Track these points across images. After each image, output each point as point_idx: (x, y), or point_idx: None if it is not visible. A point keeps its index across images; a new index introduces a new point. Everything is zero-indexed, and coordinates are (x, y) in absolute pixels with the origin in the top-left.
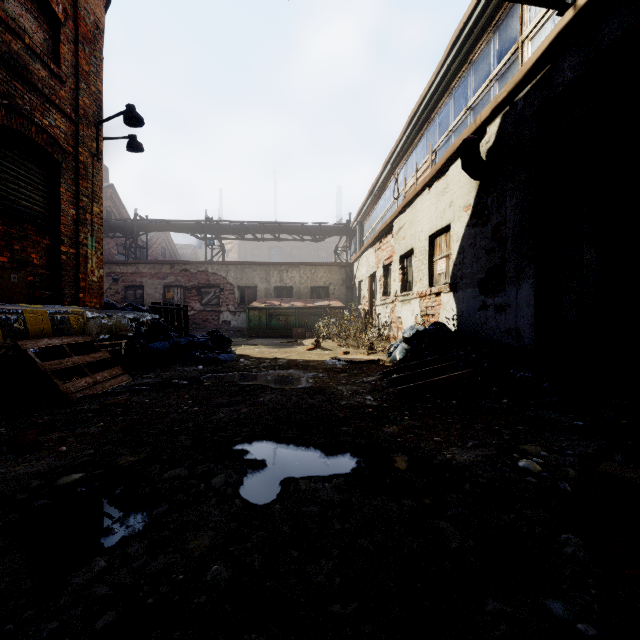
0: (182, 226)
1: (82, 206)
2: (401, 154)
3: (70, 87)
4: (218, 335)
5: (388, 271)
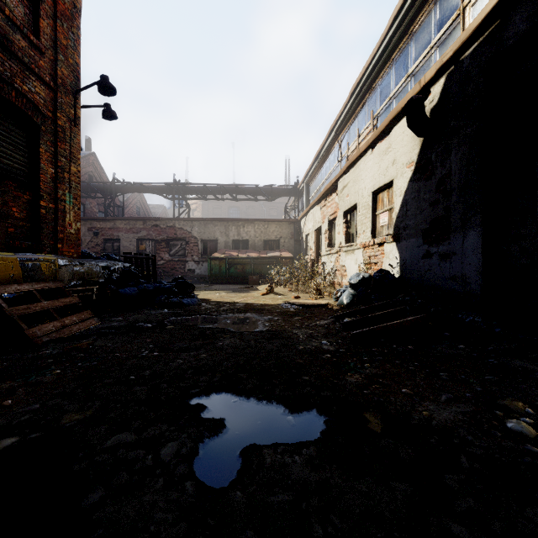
0: (153, 188)
1: (60, 165)
2: (344, 122)
3: (49, 58)
4: (182, 281)
5: (332, 225)
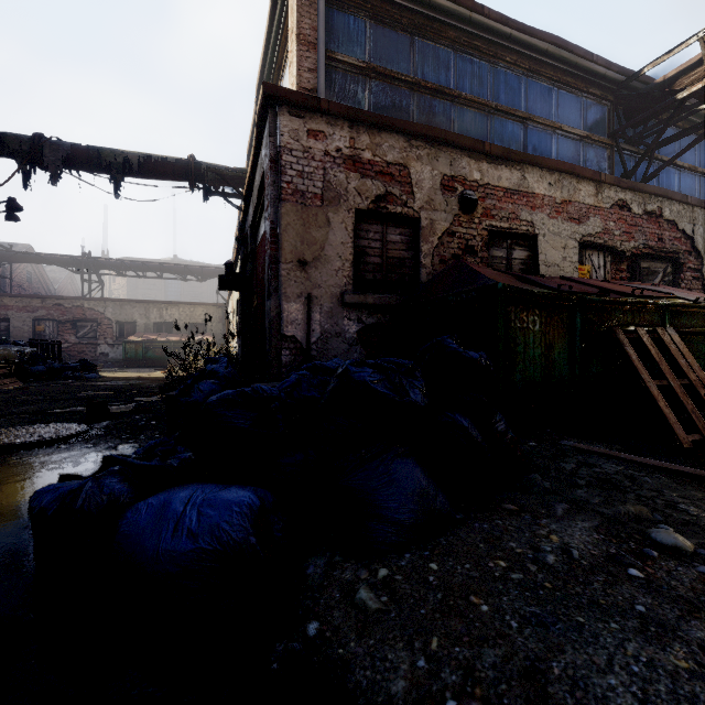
0: (55, 259)
1: None
2: None
3: None
4: (86, 362)
5: None
